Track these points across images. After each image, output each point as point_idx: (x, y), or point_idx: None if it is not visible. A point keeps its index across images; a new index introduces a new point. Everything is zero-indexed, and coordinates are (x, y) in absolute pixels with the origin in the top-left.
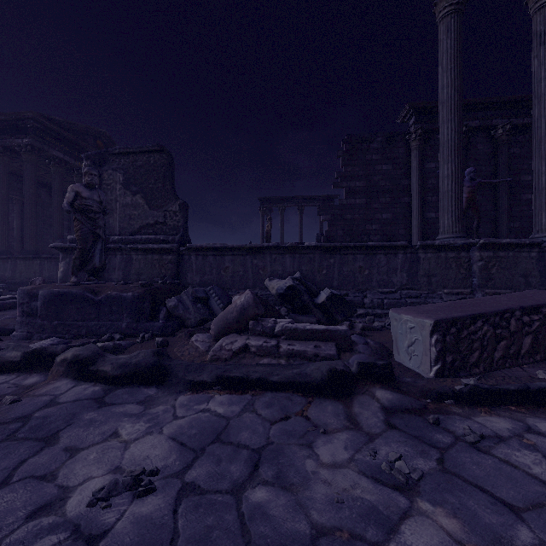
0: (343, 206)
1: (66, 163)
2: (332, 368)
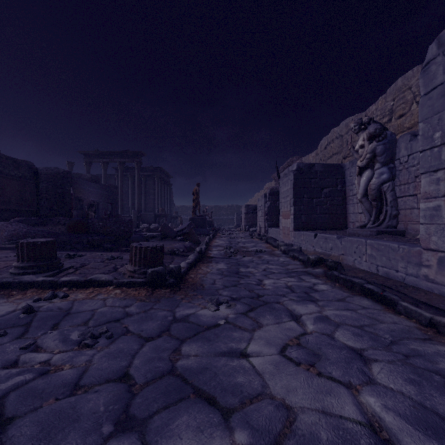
0: None
1: None
2: None
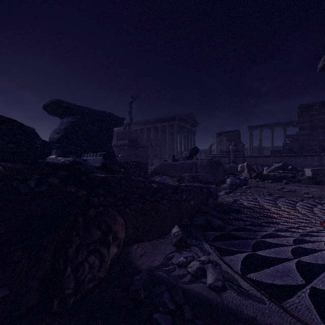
0: (297, 134)
1: (182, 126)
2: (292, 175)
